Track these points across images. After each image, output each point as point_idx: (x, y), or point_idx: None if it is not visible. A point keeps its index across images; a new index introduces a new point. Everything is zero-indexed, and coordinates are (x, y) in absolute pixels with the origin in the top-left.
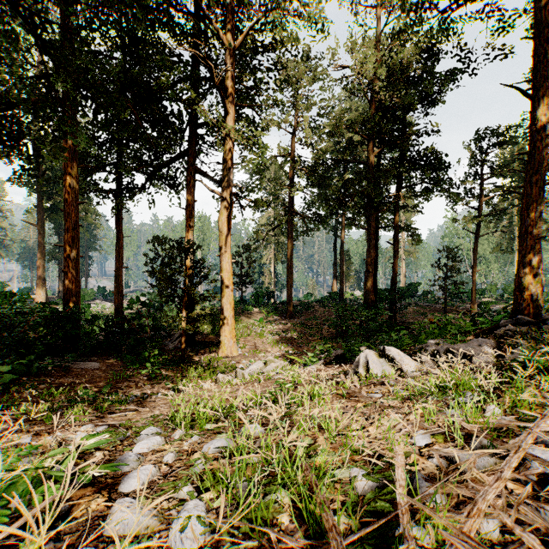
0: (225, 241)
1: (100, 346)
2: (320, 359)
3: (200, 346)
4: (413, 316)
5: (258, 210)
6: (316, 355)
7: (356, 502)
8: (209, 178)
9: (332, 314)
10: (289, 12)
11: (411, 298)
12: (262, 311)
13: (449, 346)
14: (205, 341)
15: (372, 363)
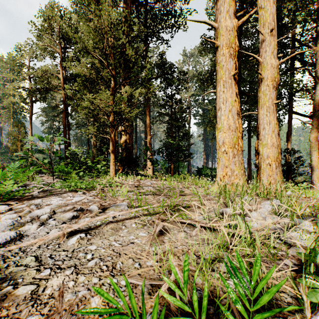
0: (313, 147)
1: None
2: None
3: None
4: None
5: None
6: None
7: None
8: (300, 115)
9: None
10: None
11: None
12: None
13: None
14: None
15: None
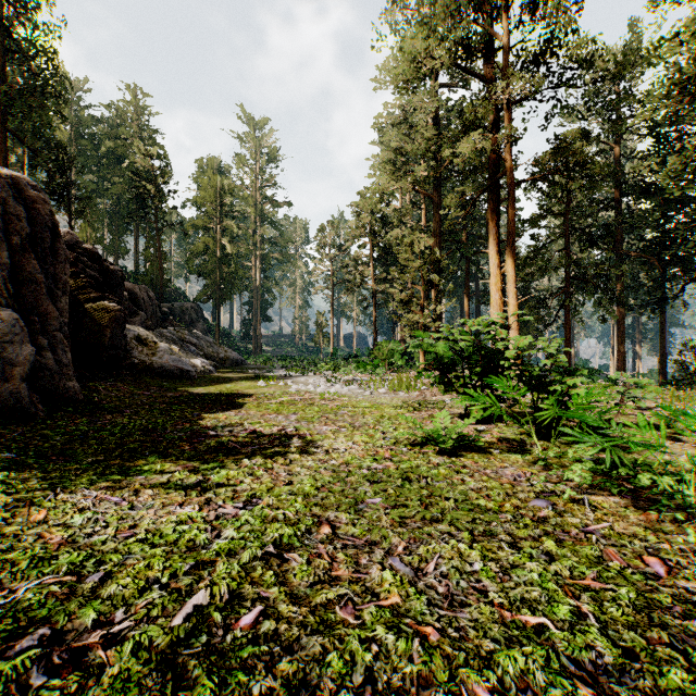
0: None
1: None
2: None
3: None
4: None
5: None
6: None
7: None
8: None
9: None
10: None
11: None
12: None
13: None
14: None
15: None
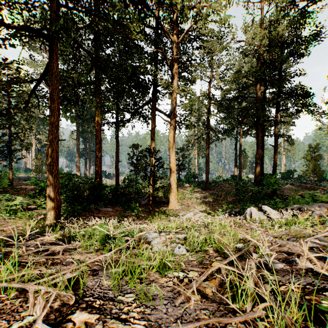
0: (171, 147)
1: (110, 201)
2: (225, 213)
3: (158, 203)
4: (288, 191)
5: (189, 129)
6: (223, 211)
7: (236, 247)
8: (163, 113)
9: (233, 188)
10: (207, 20)
11: (288, 180)
12: (191, 186)
13: (300, 206)
14: (160, 201)
15: (254, 213)
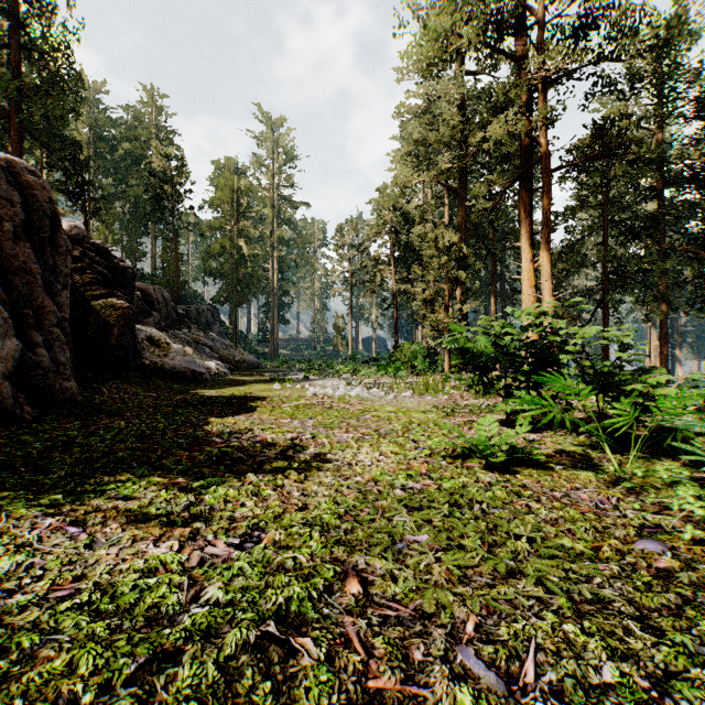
0: None
1: None
2: None
3: None
4: None
5: None
6: None
7: None
8: None
9: None
10: None
11: None
12: None
13: None
14: None
15: None
